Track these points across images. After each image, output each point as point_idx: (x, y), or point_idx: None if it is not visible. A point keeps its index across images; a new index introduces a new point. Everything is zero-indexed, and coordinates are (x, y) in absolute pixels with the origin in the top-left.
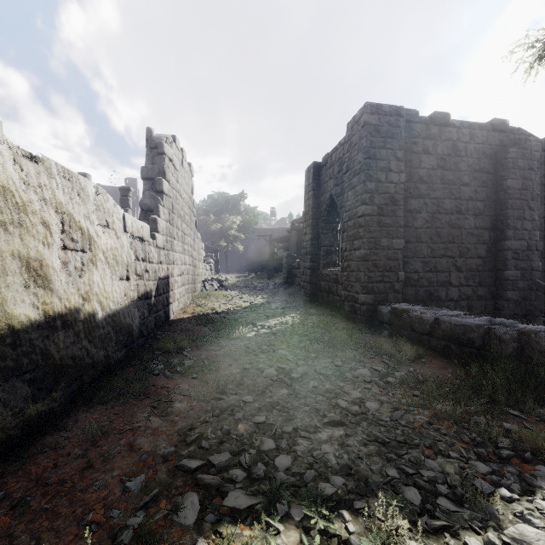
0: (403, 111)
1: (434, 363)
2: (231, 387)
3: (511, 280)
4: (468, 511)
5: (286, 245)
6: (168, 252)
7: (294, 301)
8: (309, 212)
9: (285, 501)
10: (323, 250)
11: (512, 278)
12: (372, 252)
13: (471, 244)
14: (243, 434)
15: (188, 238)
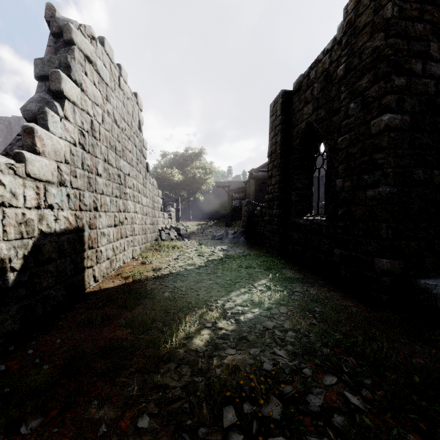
0: None
1: None
2: None
3: None
4: None
5: (242, 196)
6: (78, 192)
7: (259, 256)
8: (276, 150)
9: None
10: (295, 195)
11: None
12: (400, 190)
13: None
14: None
15: (133, 180)
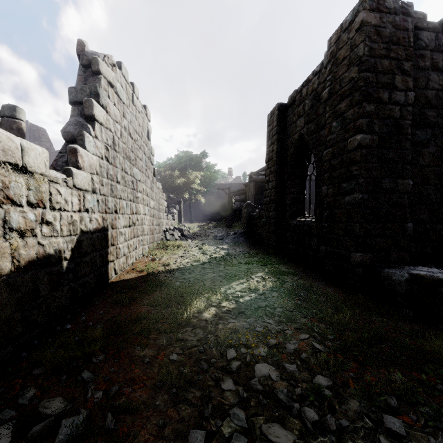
0: (411, 8)
1: None
2: None
3: None
4: None
5: (242, 198)
6: (104, 197)
7: (257, 254)
8: (273, 158)
9: None
10: (289, 198)
11: None
12: (371, 196)
13: None
14: None
15: (143, 185)
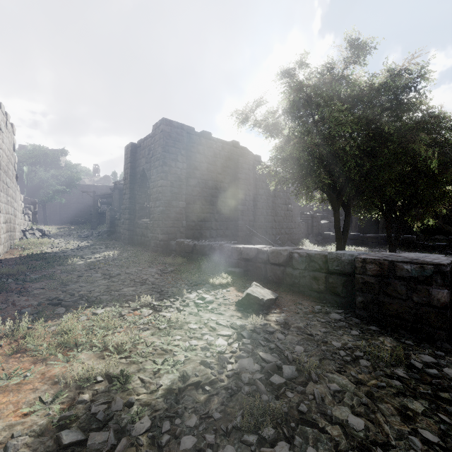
0: (185, 127)
1: (191, 265)
2: (71, 283)
3: (240, 226)
4: (175, 296)
5: (110, 201)
6: None
7: (115, 244)
8: (128, 178)
9: (105, 303)
10: (138, 207)
11: (240, 225)
12: (167, 209)
13: (222, 207)
14: (83, 294)
15: (11, 190)
